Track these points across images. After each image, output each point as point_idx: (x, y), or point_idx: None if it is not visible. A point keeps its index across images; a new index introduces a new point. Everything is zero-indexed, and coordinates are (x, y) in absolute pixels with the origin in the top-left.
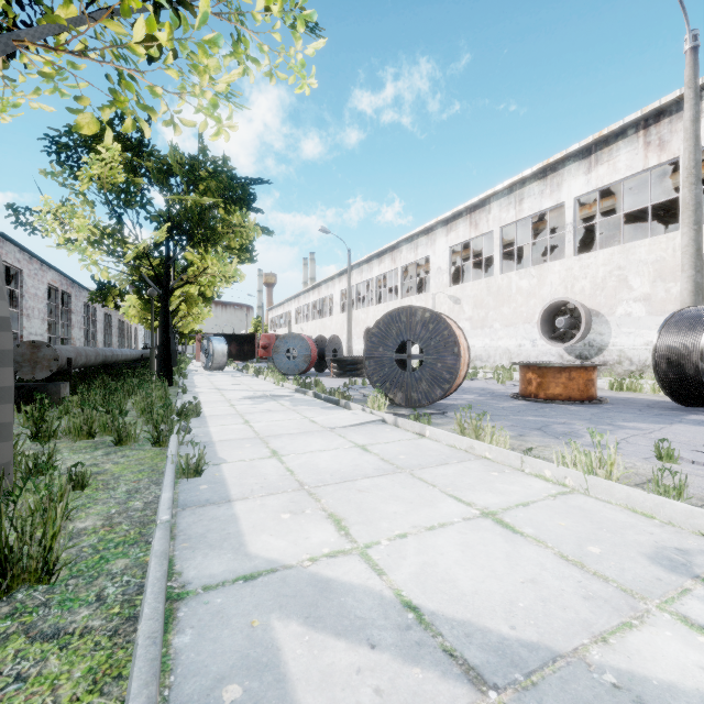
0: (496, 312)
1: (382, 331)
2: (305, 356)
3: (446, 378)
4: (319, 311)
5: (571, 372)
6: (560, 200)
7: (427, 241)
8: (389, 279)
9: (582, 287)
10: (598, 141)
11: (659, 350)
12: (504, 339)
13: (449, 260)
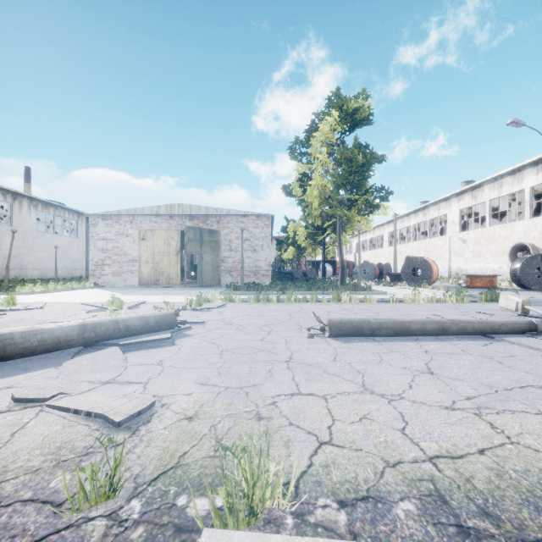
0: (487, 248)
1: (407, 264)
2: (373, 273)
3: (428, 279)
4: (373, 245)
5: (481, 278)
6: (522, 188)
7: (445, 205)
8: (423, 225)
9: (534, 236)
10: (541, 158)
11: (511, 270)
12: (491, 263)
13: (459, 217)
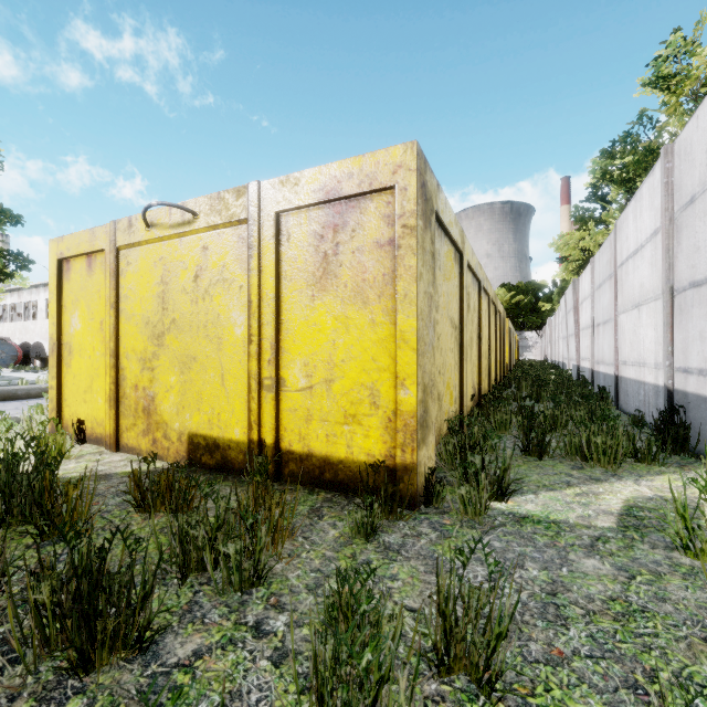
0: None
1: None
2: (13, 356)
3: None
4: (20, 314)
5: None
6: None
7: None
8: None
9: None
10: None
11: None
12: None
13: None
